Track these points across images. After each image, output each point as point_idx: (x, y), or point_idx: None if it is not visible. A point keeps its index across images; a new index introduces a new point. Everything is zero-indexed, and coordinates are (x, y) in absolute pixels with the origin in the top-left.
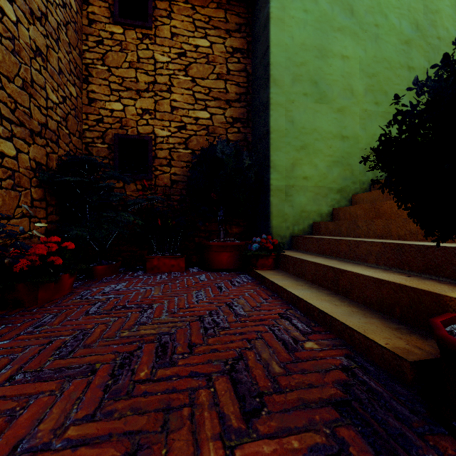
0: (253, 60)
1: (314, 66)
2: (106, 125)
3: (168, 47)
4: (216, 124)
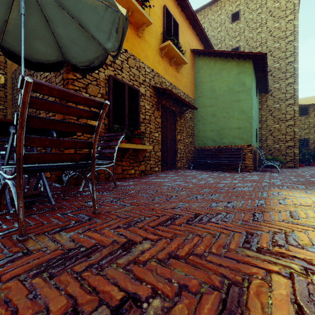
0: None
1: None
2: None
3: (313, 118)
4: None
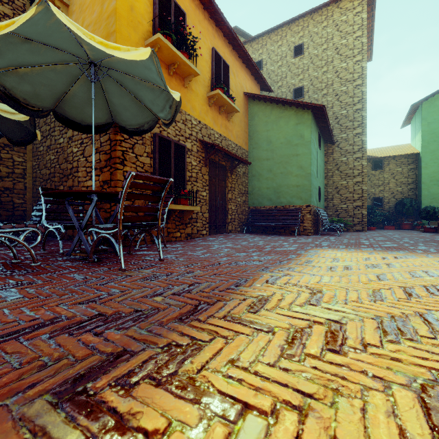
0: (418, 171)
1: (438, 176)
2: (370, 195)
3: (388, 173)
4: (404, 191)
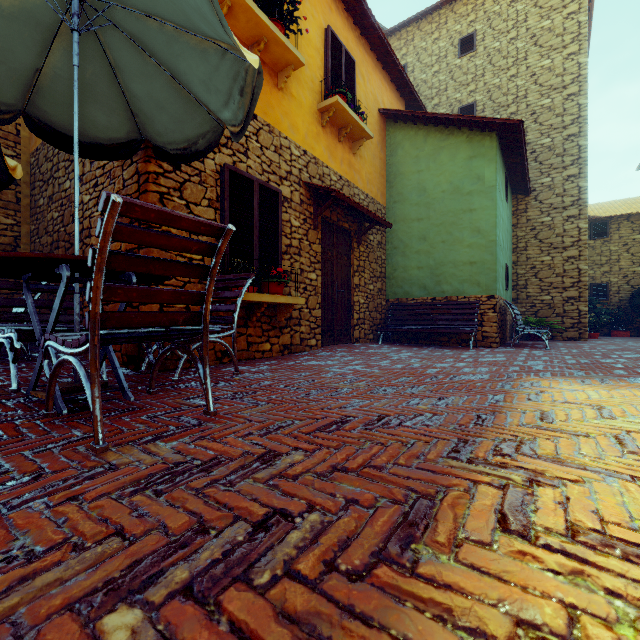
0: None
1: None
2: None
3: (617, 243)
4: None
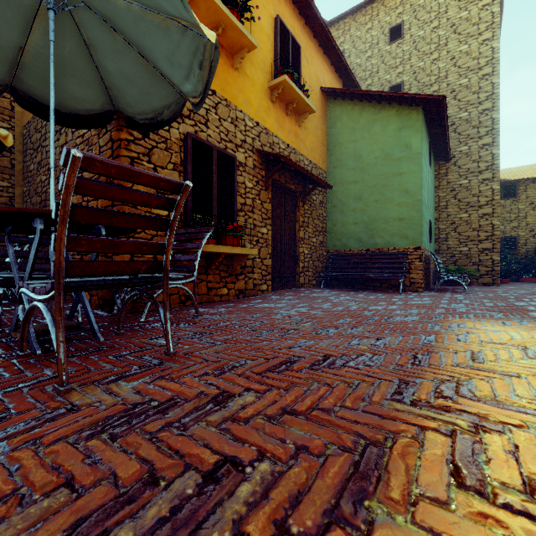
0: None
1: None
2: None
3: (524, 202)
4: None
